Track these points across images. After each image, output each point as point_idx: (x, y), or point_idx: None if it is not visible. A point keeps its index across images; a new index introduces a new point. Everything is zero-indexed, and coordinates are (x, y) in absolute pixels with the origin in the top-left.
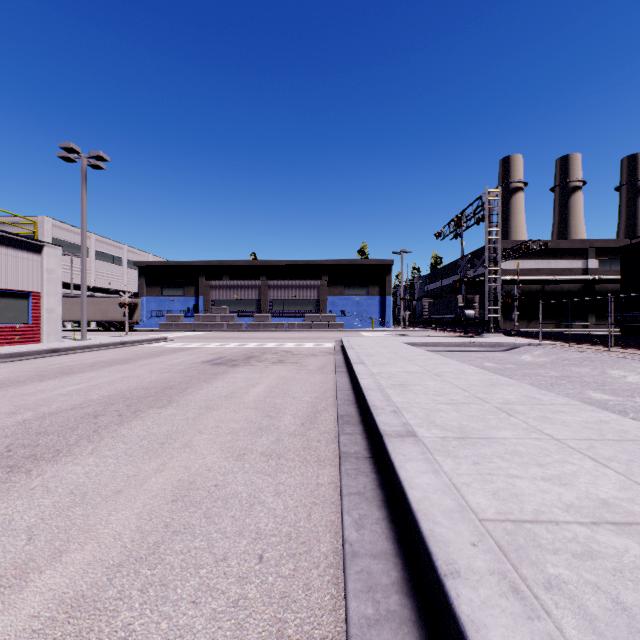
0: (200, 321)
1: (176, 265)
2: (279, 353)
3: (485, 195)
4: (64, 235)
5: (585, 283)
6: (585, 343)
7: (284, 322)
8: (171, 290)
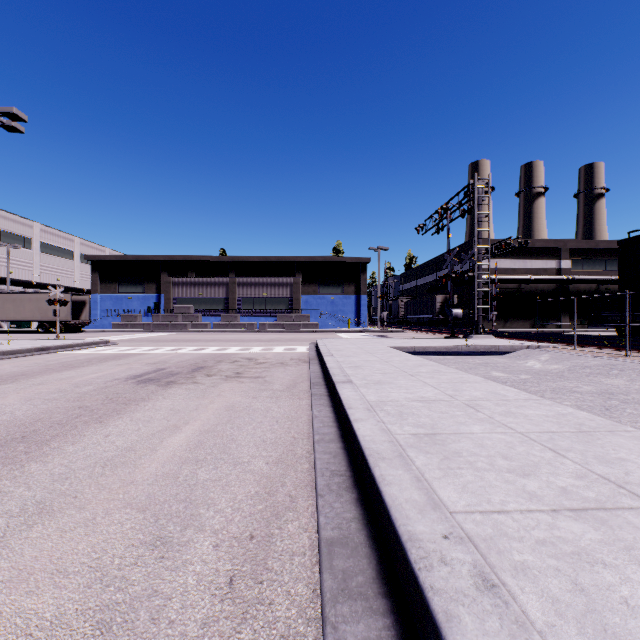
0: (160, 321)
1: (135, 260)
2: (239, 361)
3: (474, 183)
4: (0, 223)
5: (559, 283)
6: (590, 346)
7: (254, 322)
8: (129, 287)
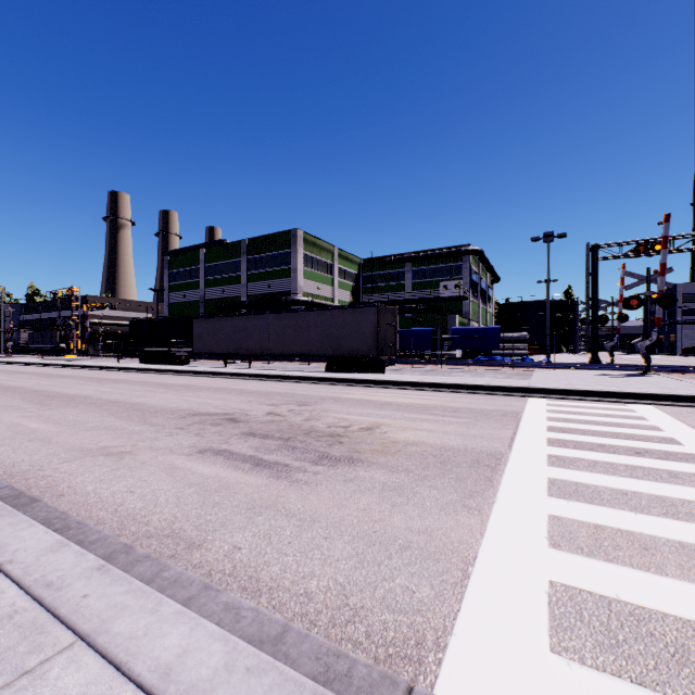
0: None
1: None
2: None
3: (72, 289)
4: None
5: None
6: (111, 357)
7: None
8: None
